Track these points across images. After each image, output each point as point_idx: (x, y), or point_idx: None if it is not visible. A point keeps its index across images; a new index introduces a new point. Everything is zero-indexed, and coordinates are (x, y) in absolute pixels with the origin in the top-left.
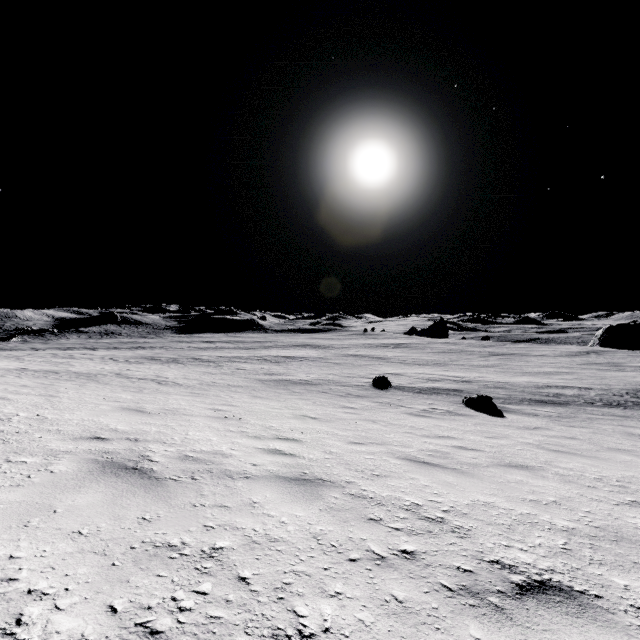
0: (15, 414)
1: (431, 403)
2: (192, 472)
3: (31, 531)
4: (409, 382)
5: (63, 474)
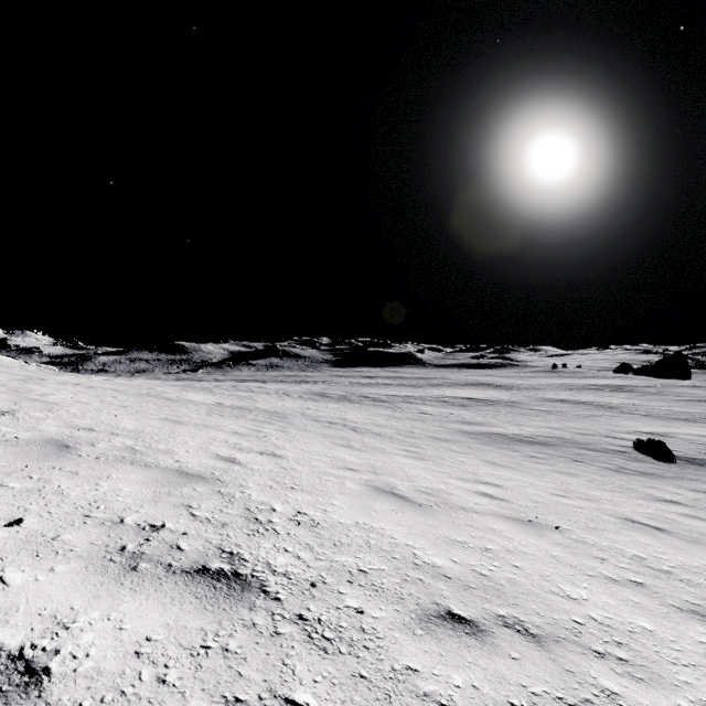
0: (268, 506)
1: None
2: None
3: None
4: (699, 451)
5: None
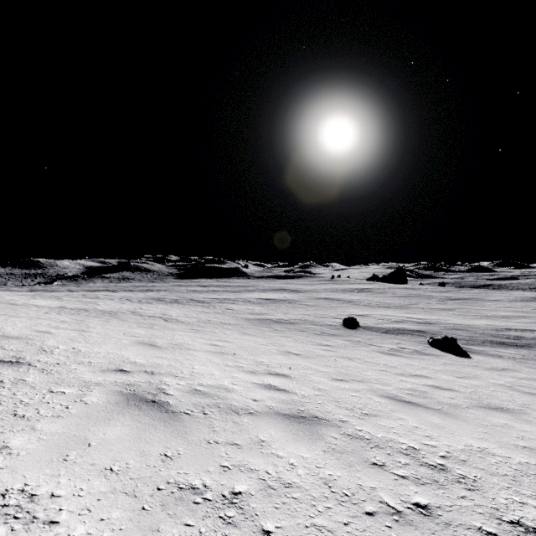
0: (56, 347)
1: (398, 342)
2: (202, 406)
3: (69, 466)
4: (375, 323)
5: (95, 405)
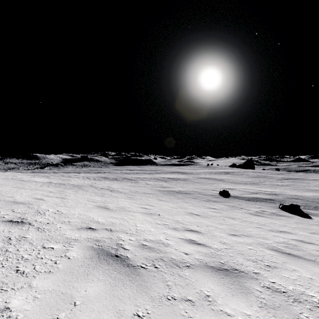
0: (47, 210)
1: (259, 207)
2: (152, 260)
3: None
4: (240, 193)
5: (75, 260)
